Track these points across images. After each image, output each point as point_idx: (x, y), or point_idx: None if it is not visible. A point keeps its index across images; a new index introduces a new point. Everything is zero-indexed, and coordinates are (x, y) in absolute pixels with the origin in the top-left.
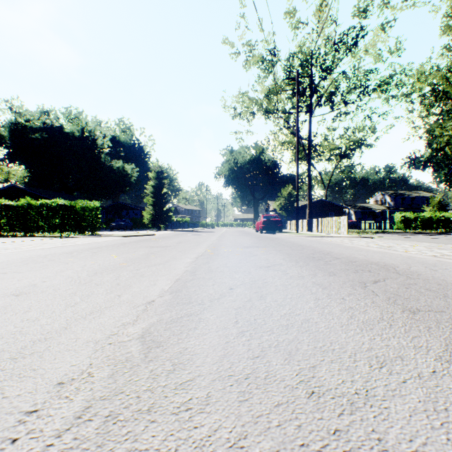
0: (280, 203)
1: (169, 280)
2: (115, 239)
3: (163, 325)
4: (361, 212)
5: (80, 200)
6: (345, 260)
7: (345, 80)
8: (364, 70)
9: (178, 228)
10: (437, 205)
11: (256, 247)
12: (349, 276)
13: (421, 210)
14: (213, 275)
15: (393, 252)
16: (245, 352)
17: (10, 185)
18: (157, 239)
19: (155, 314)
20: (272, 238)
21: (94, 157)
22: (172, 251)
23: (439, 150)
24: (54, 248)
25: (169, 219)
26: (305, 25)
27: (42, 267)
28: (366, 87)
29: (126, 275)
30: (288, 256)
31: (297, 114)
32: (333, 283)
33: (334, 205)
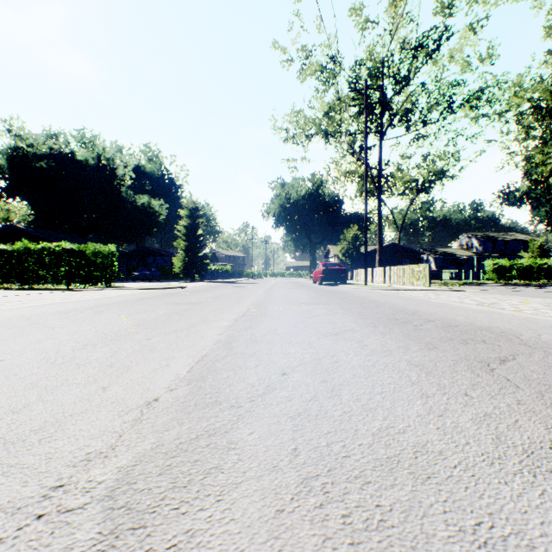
0: (342, 247)
1: (190, 356)
2: (133, 293)
3: (159, 461)
4: (442, 259)
5: (92, 244)
6: (441, 324)
7: (425, 93)
8: (448, 81)
9: (216, 279)
10: (538, 250)
11: (315, 304)
12: (459, 350)
13: (516, 256)
14: (257, 349)
15: (500, 311)
16: (317, 547)
17: (8, 225)
18: (188, 293)
19: (152, 431)
20: (335, 291)
21: (114, 190)
22: (204, 310)
23: (539, 182)
24: (49, 305)
25: (205, 267)
26: (375, 24)
27: (13, 334)
28: (451, 103)
29: (128, 348)
30: (361, 318)
31: (366, 135)
32: (439, 363)
33: (409, 251)
